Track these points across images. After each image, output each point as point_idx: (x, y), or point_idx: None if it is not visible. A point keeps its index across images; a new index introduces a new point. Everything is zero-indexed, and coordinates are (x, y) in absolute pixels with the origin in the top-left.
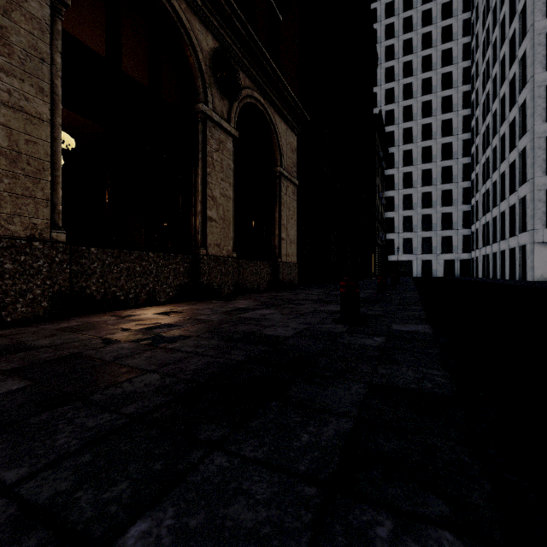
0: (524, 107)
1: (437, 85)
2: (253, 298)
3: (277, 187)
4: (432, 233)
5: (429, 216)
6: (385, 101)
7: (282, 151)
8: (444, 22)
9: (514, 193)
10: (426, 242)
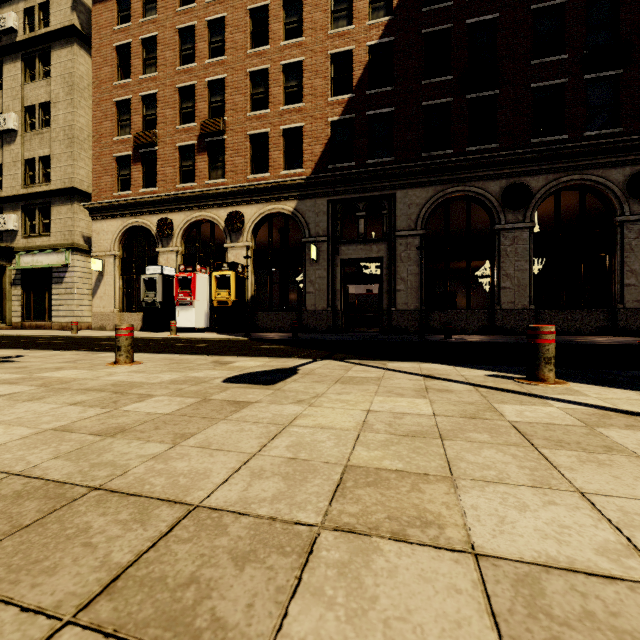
0: None
1: None
2: None
3: None
4: None
5: None
6: None
7: None
8: None
9: None
10: None
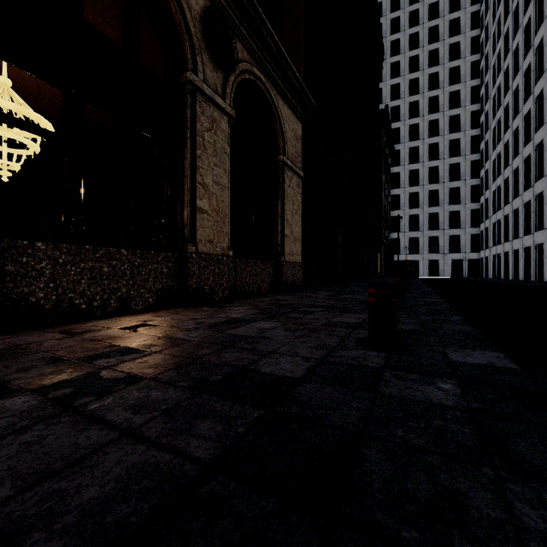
0: (540, 98)
1: (444, 79)
2: (251, 304)
3: (280, 178)
4: (439, 232)
5: (436, 215)
6: (391, 97)
7: (285, 138)
8: (451, 15)
9: (530, 189)
10: (432, 241)
